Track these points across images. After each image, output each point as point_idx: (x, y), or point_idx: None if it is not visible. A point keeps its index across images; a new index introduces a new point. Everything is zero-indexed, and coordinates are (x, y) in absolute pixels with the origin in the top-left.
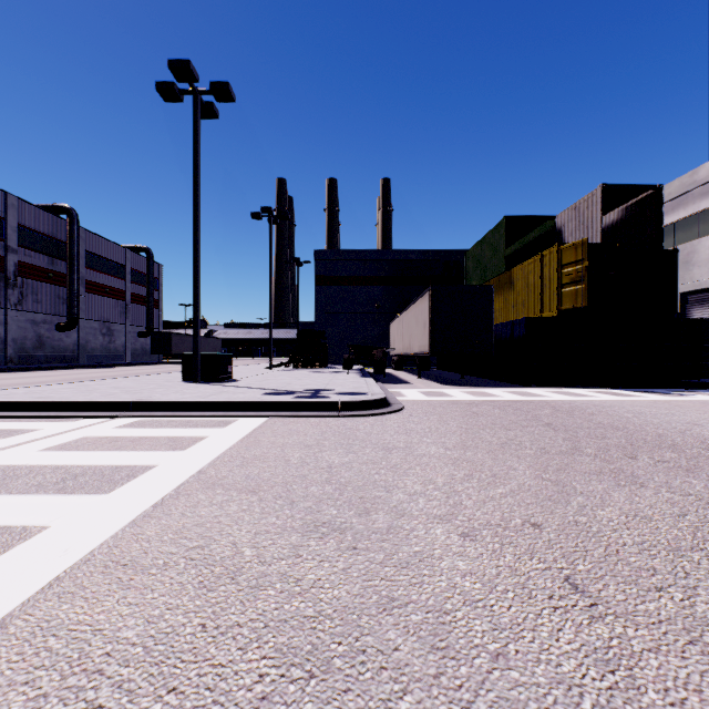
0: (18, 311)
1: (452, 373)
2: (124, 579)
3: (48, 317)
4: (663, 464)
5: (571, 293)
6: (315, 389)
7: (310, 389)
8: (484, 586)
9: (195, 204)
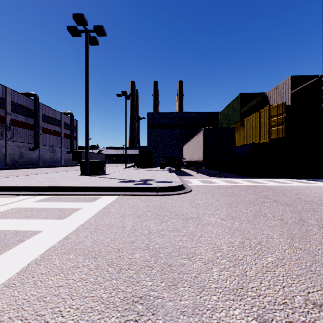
0: (11, 141)
1: (213, 170)
2: None
3: (25, 144)
4: None
5: (276, 130)
6: (145, 179)
7: (143, 179)
8: None
9: (86, 86)
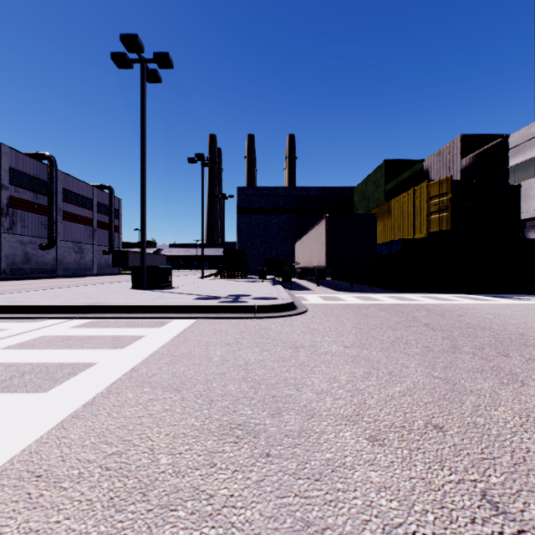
0: (10, 234)
1: (343, 282)
2: (33, 496)
3: (33, 239)
4: (534, 362)
5: (437, 219)
6: (236, 295)
7: (232, 295)
8: (401, 505)
9: (142, 149)
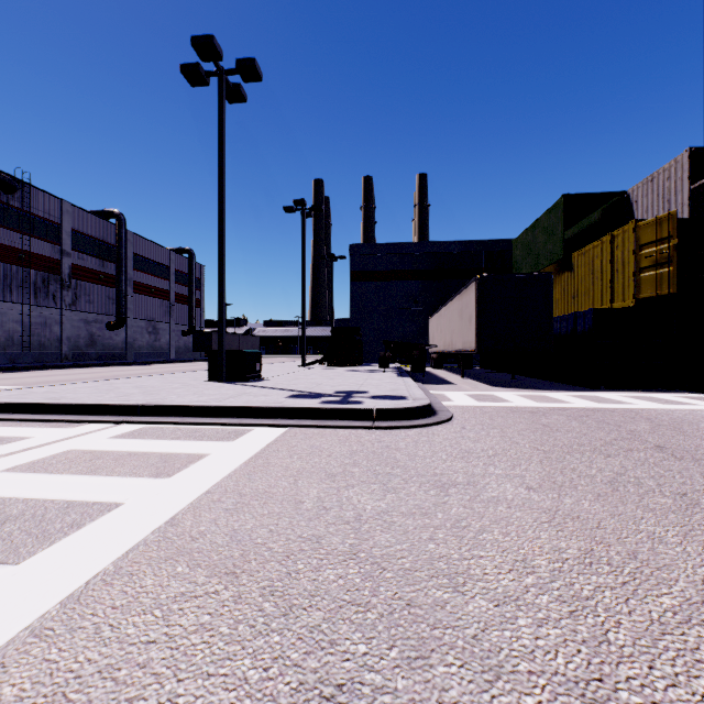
0: (72, 311)
1: (498, 373)
2: None
3: (99, 316)
4: None
5: (653, 277)
6: (346, 391)
7: (341, 391)
8: None
9: (221, 191)
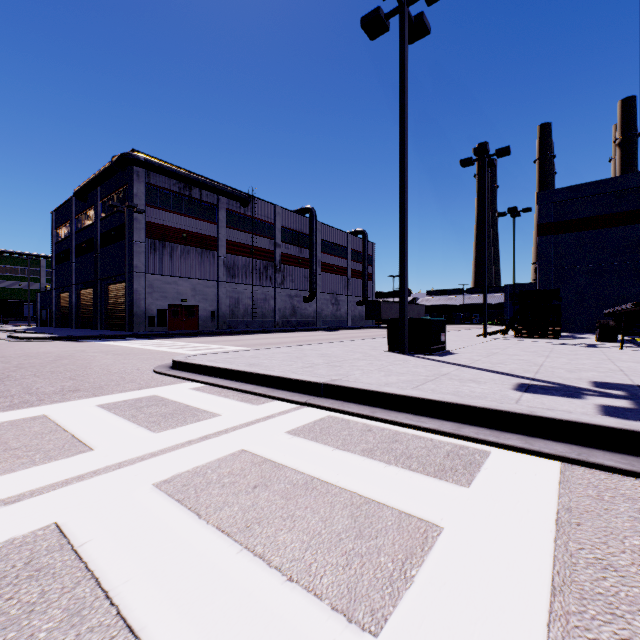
0: (281, 289)
1: None
2: None
3: (298, 292)
4: None
5: None
6: (614, 384)
7: (603, 383)
8: None
9: (402, 140)
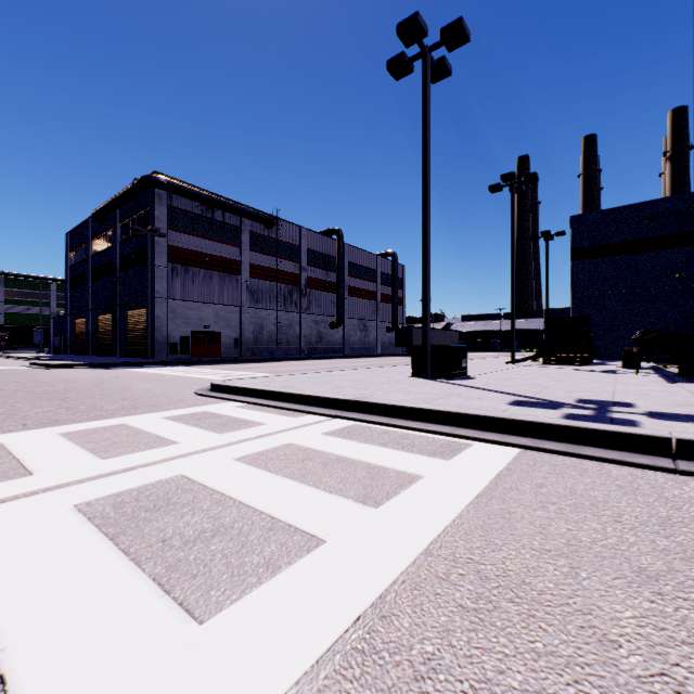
0: (307, 314)
1: None
2: None
3: (324, 318)
4: None
5: None
6: (594, 401)
7: (586, 400)
8: None
9: (424, 178)
